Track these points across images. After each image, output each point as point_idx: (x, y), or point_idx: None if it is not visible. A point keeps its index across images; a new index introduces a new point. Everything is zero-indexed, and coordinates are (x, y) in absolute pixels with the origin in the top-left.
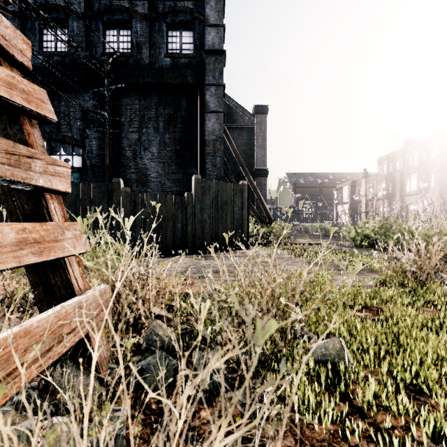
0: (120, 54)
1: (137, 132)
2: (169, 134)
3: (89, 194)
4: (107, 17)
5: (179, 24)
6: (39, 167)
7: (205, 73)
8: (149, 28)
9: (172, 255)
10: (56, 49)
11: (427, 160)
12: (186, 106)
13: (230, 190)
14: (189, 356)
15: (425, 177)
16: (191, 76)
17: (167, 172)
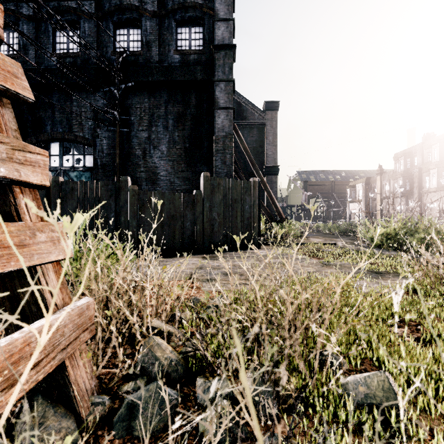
0: (130, 53)
1: (146, 130)
2: (178, 132)
3: (96, 192)
4: (118, 16)
5: (189, 20)
6: (0, 153)
7: (215, 69)
8: (159, 25)
9: (180, 255)
10: (68, 50)
11: None
12: (196, 103)
13: (240, 187)
14: (192, 384)
15: None
16: (200, 72)
17: (176, 170)
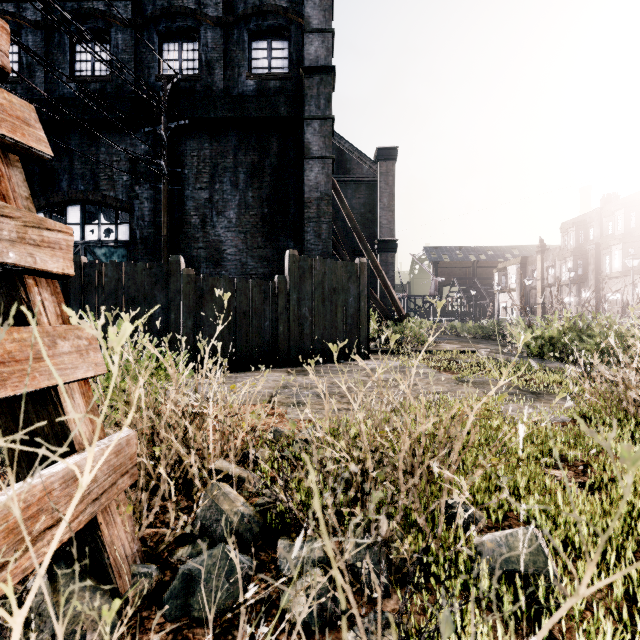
0: (183, 77)
1: (207, 189)
2: (253, 191)
3: (135, 279)
4: (165, 24)
5: (268, 30)
6: (9, 232)
7: (305, 101)
8: (225, 38)
9: (255, 369)
10: (93, 72)
11: (638, 226)
12: (278, 150)
13: (341, 271)
14: (272, 548)
15: (634, 251)
16: (284, 106)
17: (250, 246)
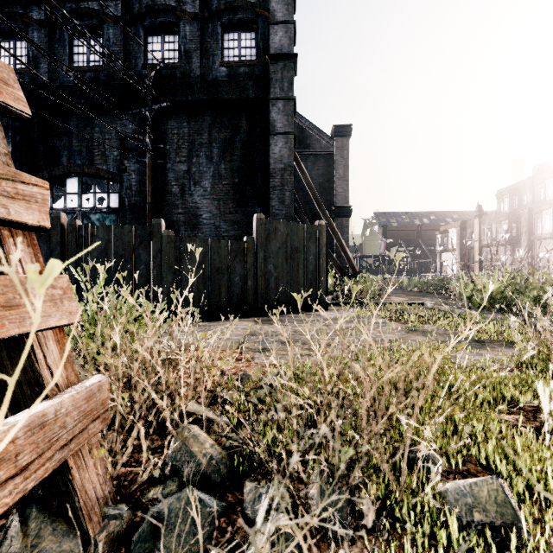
0: (165, 66)
1: (185, 162)
2: (225, 164)
3: (122, 239)
4: (150, 20)
5: (238, 23)
6: None
7: (271, 84)
8: (201, 31)
9: (227, 318)
10: (88, 63)
11: None
12: (247, 127)
13: (302, 233)
14: (239, 490)
15: None
16: (252, 89)
17: (222, 211)
